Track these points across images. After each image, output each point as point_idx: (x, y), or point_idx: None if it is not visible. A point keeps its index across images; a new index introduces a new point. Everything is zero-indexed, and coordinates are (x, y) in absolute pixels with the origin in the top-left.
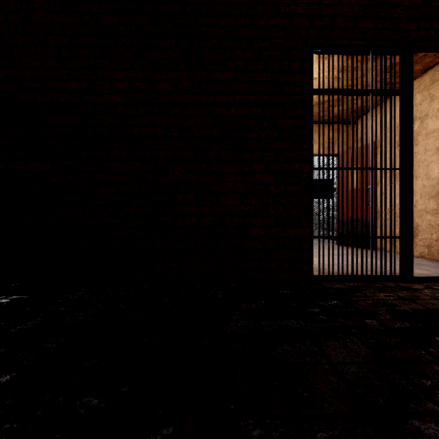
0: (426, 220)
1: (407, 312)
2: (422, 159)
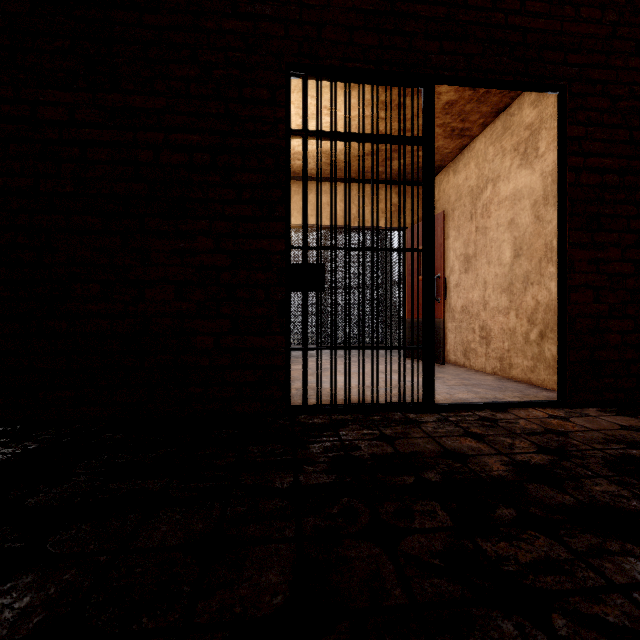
0: (499, 322)
1: (359, 459)
2: (494, 237)
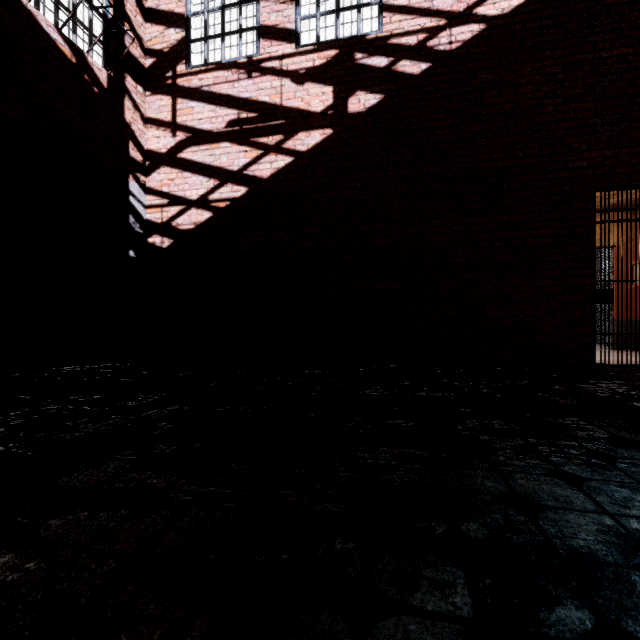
0: None
1: None
2: None
